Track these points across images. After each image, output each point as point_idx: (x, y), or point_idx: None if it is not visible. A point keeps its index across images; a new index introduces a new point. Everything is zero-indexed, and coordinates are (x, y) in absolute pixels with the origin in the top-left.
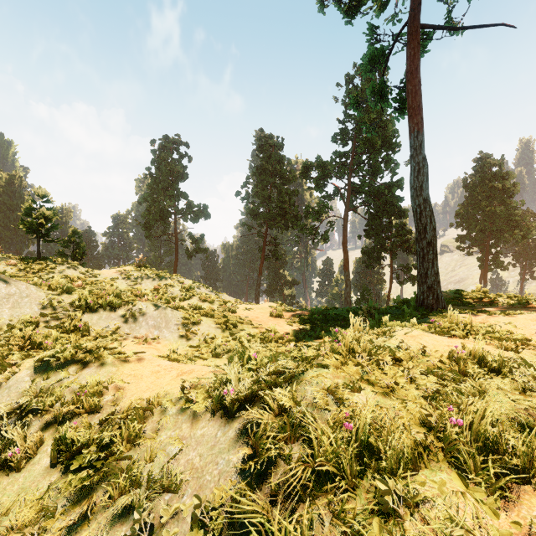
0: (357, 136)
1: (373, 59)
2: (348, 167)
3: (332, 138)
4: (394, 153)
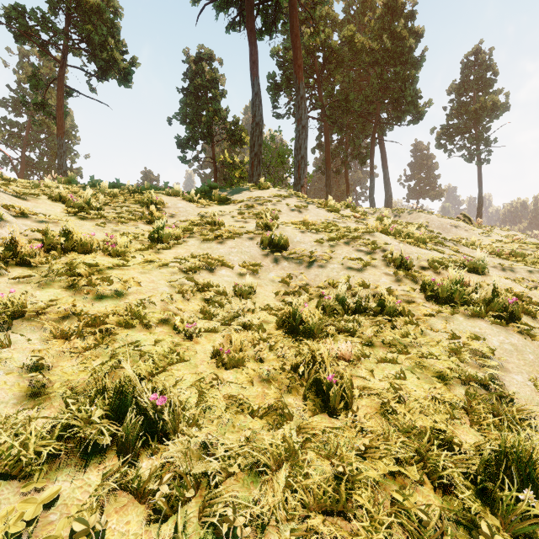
0: (33, 113)
1: (37, 86)
2: (23, 139)
3: (1, 102)
4: (73, 144)
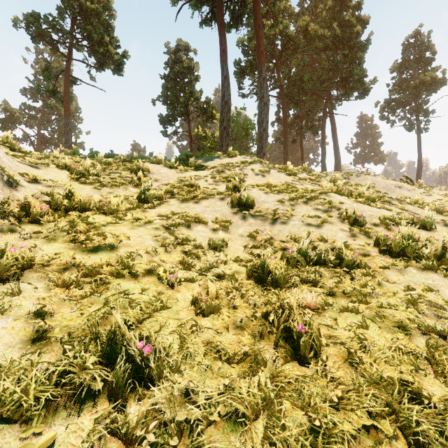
0: (46, 99)
1: (49, 77)
2: (39, 120)
3: (22, 91)
4: (77, 123)
